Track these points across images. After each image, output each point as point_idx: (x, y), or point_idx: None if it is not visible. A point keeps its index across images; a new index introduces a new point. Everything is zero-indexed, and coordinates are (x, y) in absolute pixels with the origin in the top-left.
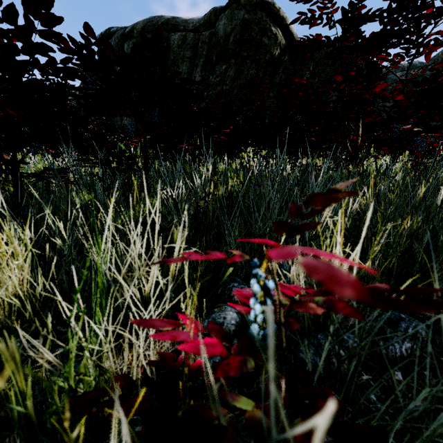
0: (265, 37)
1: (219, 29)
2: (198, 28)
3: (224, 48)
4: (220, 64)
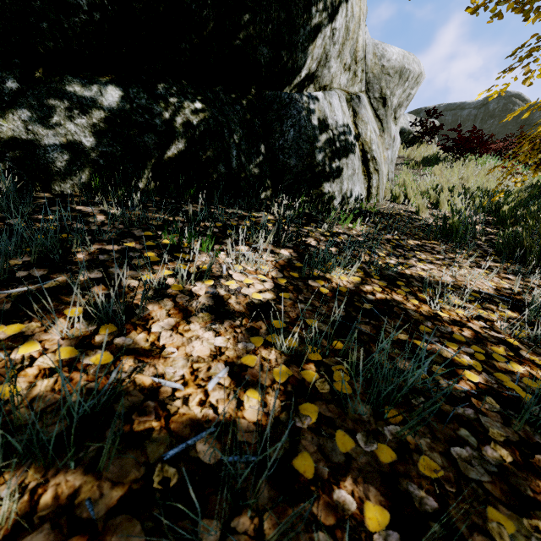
0: (514, 107)
1: (490, 107)
2: (476, 106)
3: (492, 114)
4: (489, 120)
